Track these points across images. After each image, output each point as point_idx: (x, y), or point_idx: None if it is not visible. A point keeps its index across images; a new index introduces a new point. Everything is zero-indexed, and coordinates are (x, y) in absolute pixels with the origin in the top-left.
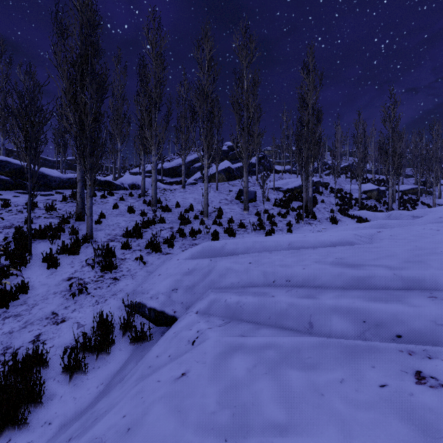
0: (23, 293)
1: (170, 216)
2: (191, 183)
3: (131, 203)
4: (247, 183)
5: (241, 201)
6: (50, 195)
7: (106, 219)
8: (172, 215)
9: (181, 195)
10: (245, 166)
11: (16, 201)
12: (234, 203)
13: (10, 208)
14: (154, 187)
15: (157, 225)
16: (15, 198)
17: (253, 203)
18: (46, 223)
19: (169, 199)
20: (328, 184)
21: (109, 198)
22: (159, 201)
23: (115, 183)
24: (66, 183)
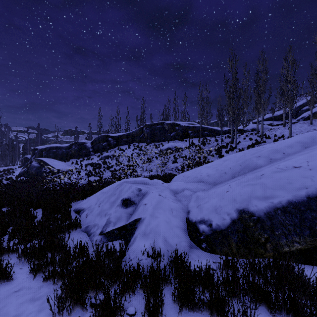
0: (223, 157)
1: (269, 140)
2: (292, 122)
3: (251, 137)
4: None
5: None
6: (220, 137)
7: (241, 143)
8: (270, 140)
9: (280, 131)
10: None
11: (211, 140)
12: None
13: (211, 141)
14: (261, 129)
15: (261, 144)
16: (211, 139)
17: None
18: (222, 144)
19: (271, 133)
20: None
21: (241, 136)
22: (265, 134)
23: (244, 129)
24: (224, 132)
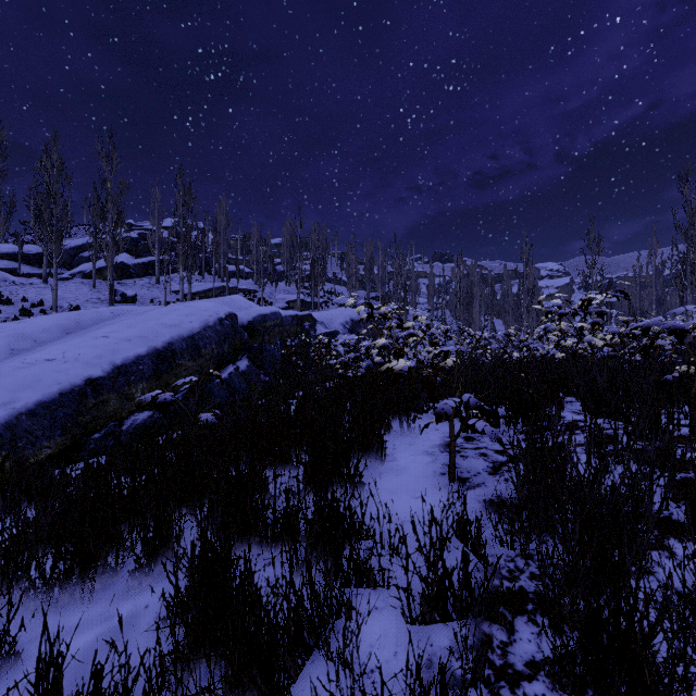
0: None
1: (11, 309)
2: (62, 277)
3: None
4: (112, 283)
5: (114, 301)
6: None
7: None
8: (13, 308)
9: (38, 291)
10: (109, 267)
11: None
12: (106, 302)
13: None
14: None
15: None
16: None
17: (131, 304)
18: None
19: (16, 294)
20: (254, 292)
21: None
22: None
23: None
24: None
